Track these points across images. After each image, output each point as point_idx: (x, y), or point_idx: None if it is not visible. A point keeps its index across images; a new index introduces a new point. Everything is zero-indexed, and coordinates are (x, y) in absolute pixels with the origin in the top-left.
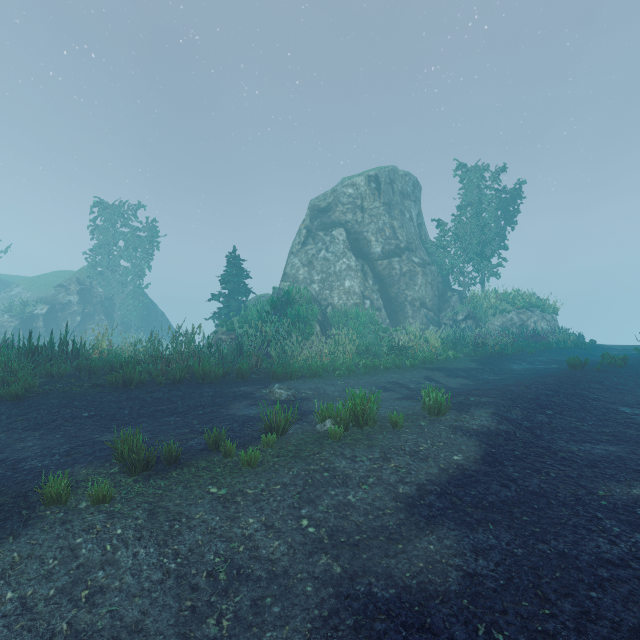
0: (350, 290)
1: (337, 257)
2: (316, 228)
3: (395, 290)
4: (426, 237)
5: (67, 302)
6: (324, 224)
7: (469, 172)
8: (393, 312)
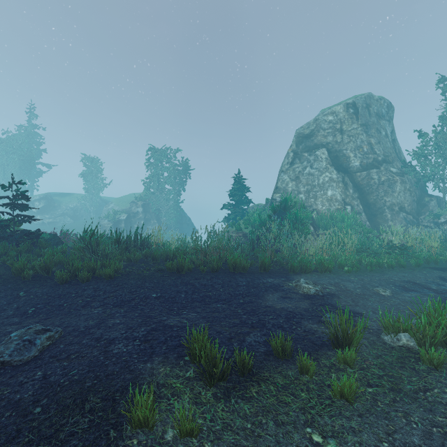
0: (332, 198)
1: (320, 172)
2: (301, 151)
3: (373, 197)
4: (399, 151)
5: (136, 212)
6: (308, 147)
7: (446, 87)
8: (372, 216)
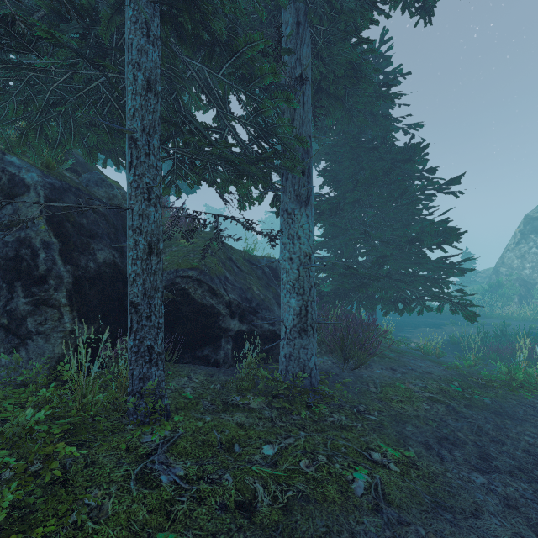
0: None
1: None
2: (529, 232)
3: None
4: None
5: None
6: (536, 229)
7: None
8: None
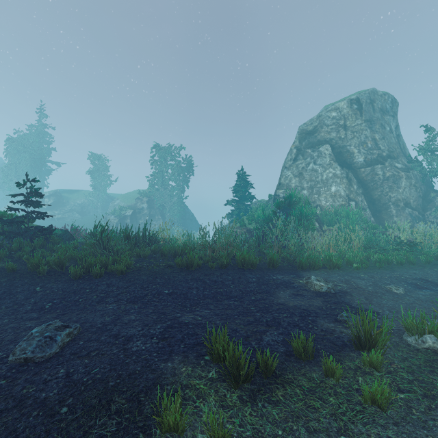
0: (336, 194)
1: (324, 168)
2: (304, 147)
3: (378, 193)
4: (404, 146)
5: (141, 208)
6: (311, 143)
7: None
8: (376, 211)
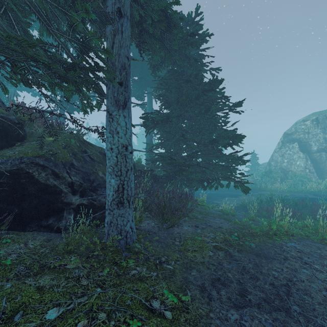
0: (299, 165)
1: (294, 153)
2: (286, 142)
3: (323, 165)
4: None
5: None
6: (289, 140)
7: None
8: (322, 173)
